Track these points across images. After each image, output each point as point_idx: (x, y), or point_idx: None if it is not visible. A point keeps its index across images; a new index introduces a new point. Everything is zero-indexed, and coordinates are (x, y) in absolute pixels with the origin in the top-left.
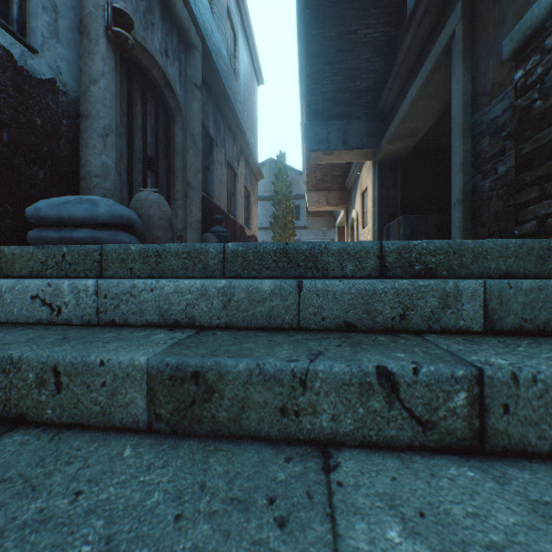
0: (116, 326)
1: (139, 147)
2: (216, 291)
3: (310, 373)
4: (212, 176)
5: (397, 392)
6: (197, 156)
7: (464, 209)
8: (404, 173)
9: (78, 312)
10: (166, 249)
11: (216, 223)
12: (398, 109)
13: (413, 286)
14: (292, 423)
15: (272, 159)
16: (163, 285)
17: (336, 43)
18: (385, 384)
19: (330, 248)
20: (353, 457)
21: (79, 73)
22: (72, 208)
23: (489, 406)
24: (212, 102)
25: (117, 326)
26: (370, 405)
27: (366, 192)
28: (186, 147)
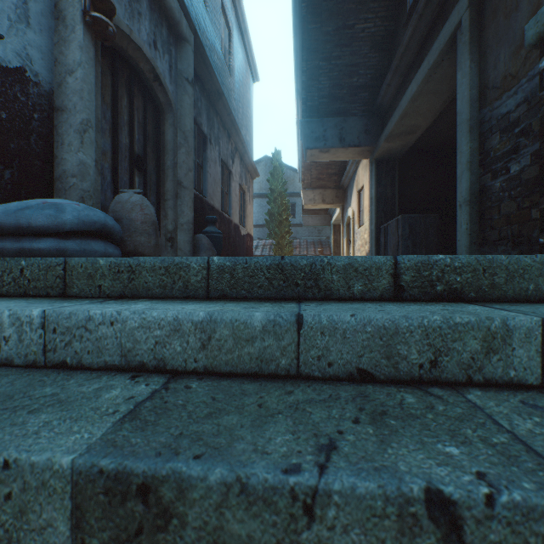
0: (67, 368)
1: (125, 144)
2: (192, 326)
3: (319, 495)
4: (205, 174)
5: (459, 531)
6: (189, 154)
7: (471, 210)
8: (401, 171)
9: (20, 350)
10: (140, 264)
11: (209, 224)
12: (396, 106)
13: (447, 324)
14: None
15: (268, 156)
16: (126, 318)
17: (333, 38)
18: (441, 518)
19: (334, 264)
20: None
21: (54, 63)
22: (31, 214)
23: None
24: (205, 98)
25: (69, 368)
26: None
27: (362, 190)
28: (177, 145)
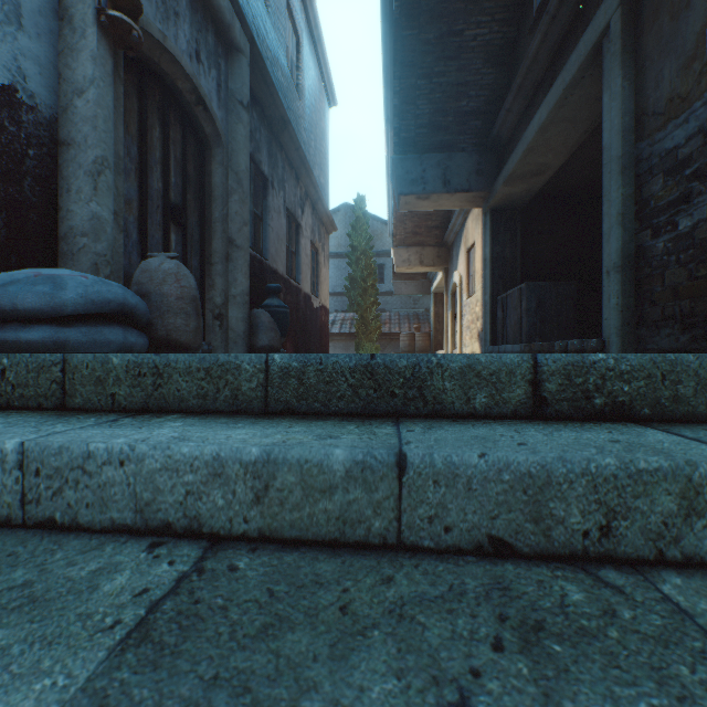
0: (55, 528)
1: (157, 189)
2: (240, 468)
3: None
4: (266, 229)
5: None
6: (244, 202)
7: (623, 279)
8: (525, 225)
9: None
10: (170, 363)
11: (270, 295)
12: (519, 138)
13: (627, 471)
14: None
15: (348, 204)
16: (142, 455)
17: (435, 48)
18: None
19: (447, 366)
20: None
21: (57, 79)
22: (17, 292)
23: None
24: (266, 127)
25: (59, 528)
26: None
27: (472, 249)
28: (228, 190)
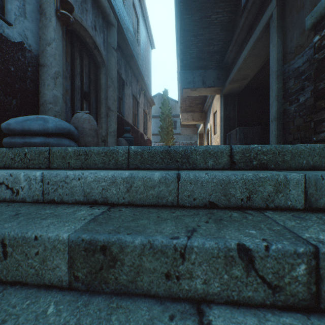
0: (55, 203)
1: (78, 85)
2: (122, 180)
3: (187, 248)
4: (124, 103)
5: (253, 263)
6: (114, 91)
7: (278, 123)
8: (239, 102)
9: (30, 194)
10: (91, 150)
11: (126, 132)
12: (235, 63)
13: (256, 178)
14: (174, 284)
15: (160, 93)
16: (86, 176)
17: (198, 23)
18: (244, 257)
19: (198, 150)
20: (220, 315)
21: (39, 39)
22: (30, 123)
23: (323, 275)
24: (124, 58)
25: (56, 203)
26: (232, 273)
27: (216, 113)
28: (108, 86)
